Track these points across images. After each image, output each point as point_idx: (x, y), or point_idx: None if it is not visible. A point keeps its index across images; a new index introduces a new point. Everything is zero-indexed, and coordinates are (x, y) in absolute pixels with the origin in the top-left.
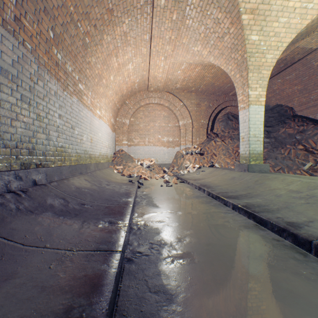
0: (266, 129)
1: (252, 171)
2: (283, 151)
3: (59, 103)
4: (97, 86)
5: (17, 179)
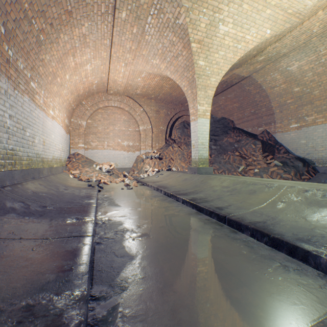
0: (213, 138)
1: (200, 173)
2: (225, 156)
3: (10, 103)
4: (50, 84)
5: None
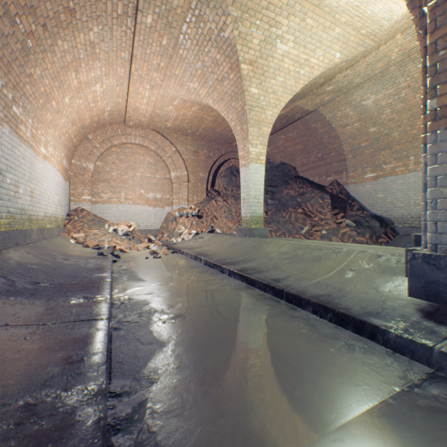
0: (270, 189)
1: (252, 236)
2: (285, 214)
3: None
4: (42, 110)
5: None
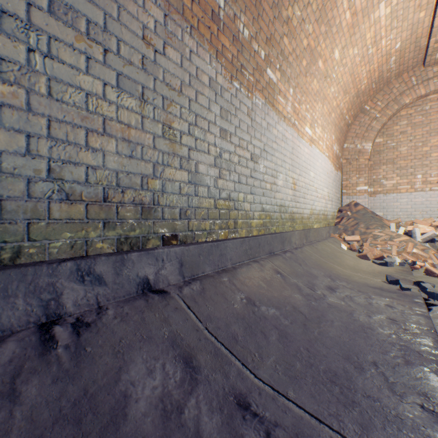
0: None
1: None
2: None
3: (222, 105)
4: (304, 76)
5: (84, 281)
